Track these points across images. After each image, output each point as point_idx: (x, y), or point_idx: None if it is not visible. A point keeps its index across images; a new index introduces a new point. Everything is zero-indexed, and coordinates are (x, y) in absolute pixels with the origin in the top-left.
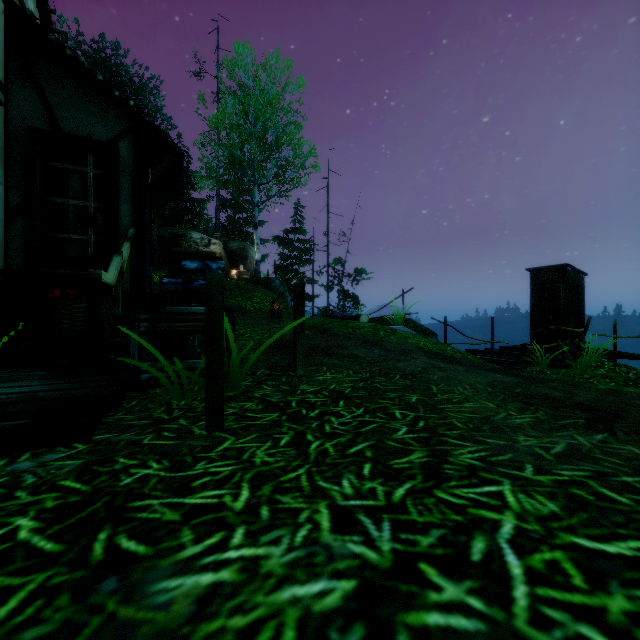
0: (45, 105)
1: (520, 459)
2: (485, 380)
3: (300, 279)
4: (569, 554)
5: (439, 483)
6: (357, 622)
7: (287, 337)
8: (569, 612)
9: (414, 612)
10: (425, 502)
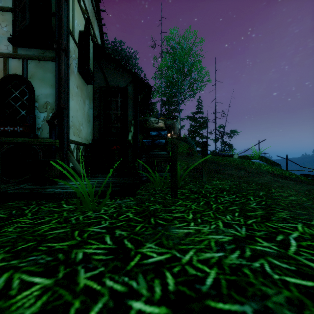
0: (104, 77)
1: (311, 218)
2: (305, 188)
3: (200, 136)
4: None
5: (268, 221)
6: (233, 244)
7: (196, 165)
8: (310, 254)
9: (252, 245)
10: (260, 225)
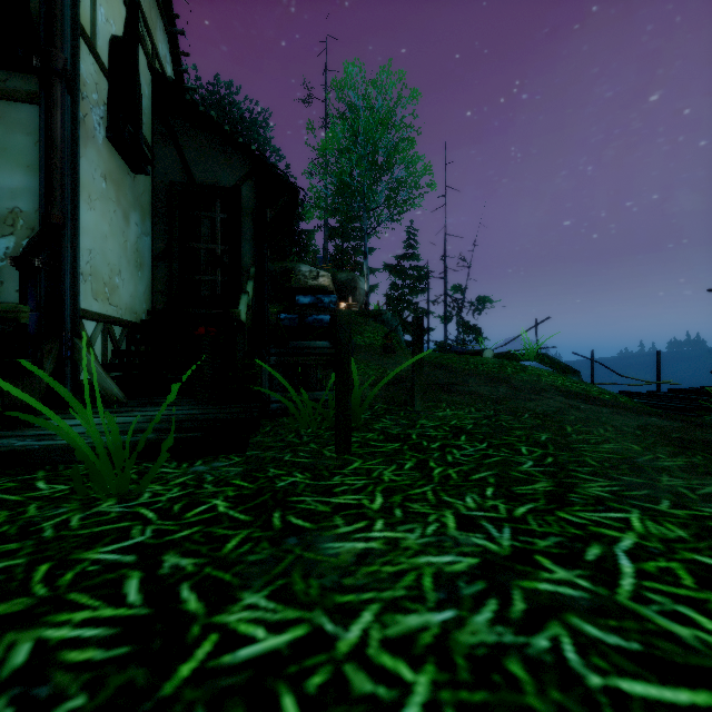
0: (182, 160)
1: (657, 495)
2: (635, 423)
3: (413, 310)
4: (686, 565)
5: (562, 507)
6: (480, 580)
7: (402, 373)
8: (671, 598)
9: (527, 581)
10: (546, 519)
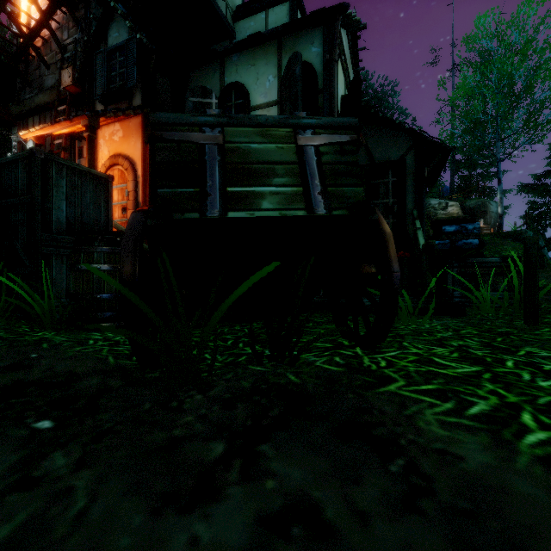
0: (367, 150)
1: None
2: None
3: None
4: None
5: None
6: None
7: None
8: None
9: None
10: None
